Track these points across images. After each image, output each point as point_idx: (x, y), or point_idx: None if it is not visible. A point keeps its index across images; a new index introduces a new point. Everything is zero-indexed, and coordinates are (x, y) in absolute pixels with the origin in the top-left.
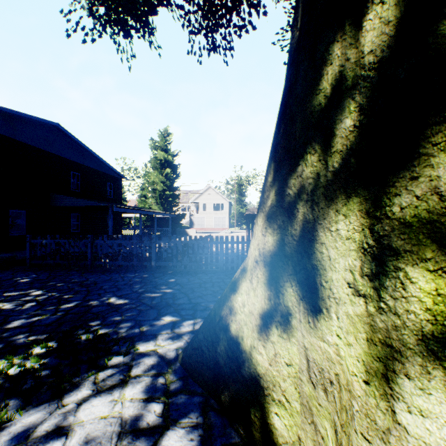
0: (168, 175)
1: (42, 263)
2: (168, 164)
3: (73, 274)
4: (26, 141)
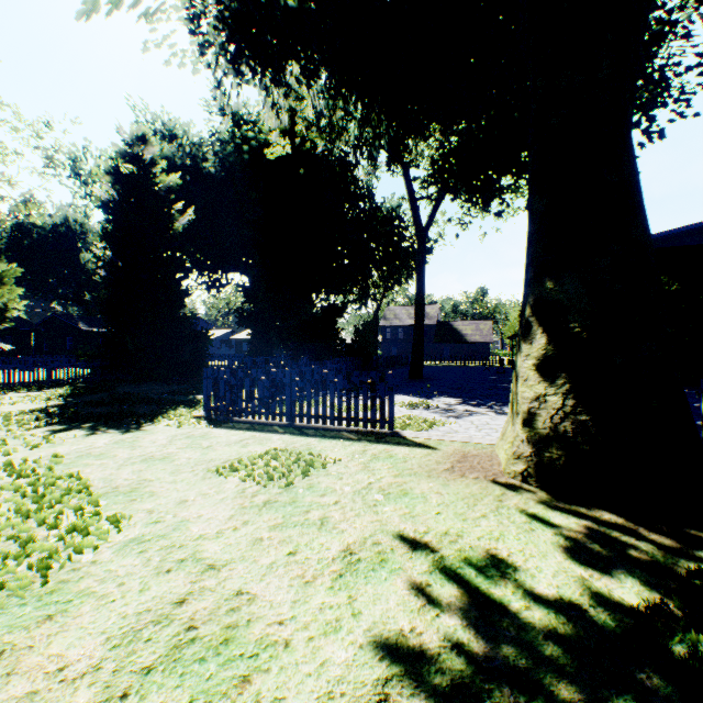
0: None
1: None
2: None
3: None
4: None
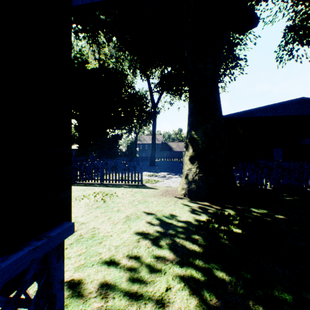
0: None
1: None
2: None
3: None
4: (282, 115)
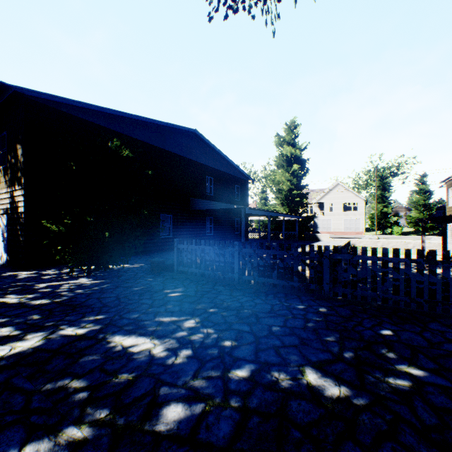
0: (295, 173)
1: (188, 270)
2: (294, 160)
3: (221, 291)
4: (172, 150)
